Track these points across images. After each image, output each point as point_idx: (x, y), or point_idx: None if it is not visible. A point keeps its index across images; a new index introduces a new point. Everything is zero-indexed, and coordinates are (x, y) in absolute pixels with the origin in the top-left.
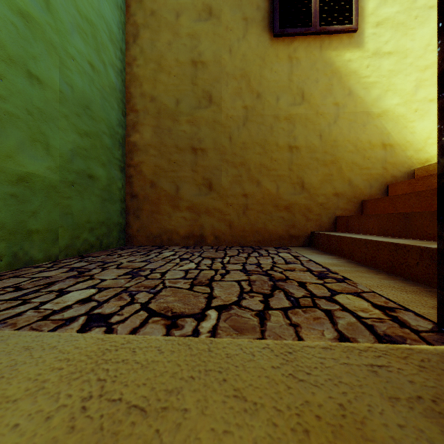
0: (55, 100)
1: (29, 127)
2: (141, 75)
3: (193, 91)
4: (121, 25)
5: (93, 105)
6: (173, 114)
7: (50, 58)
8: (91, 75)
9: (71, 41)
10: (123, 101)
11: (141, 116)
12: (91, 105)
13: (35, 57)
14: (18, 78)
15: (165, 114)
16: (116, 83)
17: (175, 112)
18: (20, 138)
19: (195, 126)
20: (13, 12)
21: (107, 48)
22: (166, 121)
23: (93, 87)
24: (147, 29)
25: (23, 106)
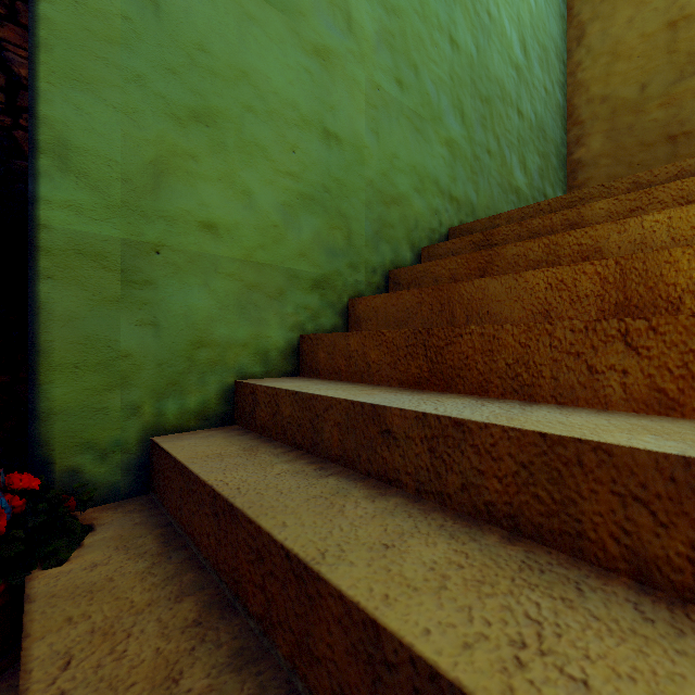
0: (528, 128)
1: (518, 153)
2: (587, 79)
3: (669, 62)
4: (563, 35)
5: (545, 128)
6: (635, 105)
7: (525, 95)
8: (545, 99)
9: (534, 74)
10: (564, 118)
11: (587, 127)
12: (544, 127)
13: (520, 97)
14: (514, 117)
15: (623, 110)
16: (560, 100)
17: (639, 102)
18: (515, 161)
19: (673, 107)
20: (512, 69)
21: (554, 66)
22: (624, 119)
23: (545, 110)
24: (596, 21)
25: (516, 137)
